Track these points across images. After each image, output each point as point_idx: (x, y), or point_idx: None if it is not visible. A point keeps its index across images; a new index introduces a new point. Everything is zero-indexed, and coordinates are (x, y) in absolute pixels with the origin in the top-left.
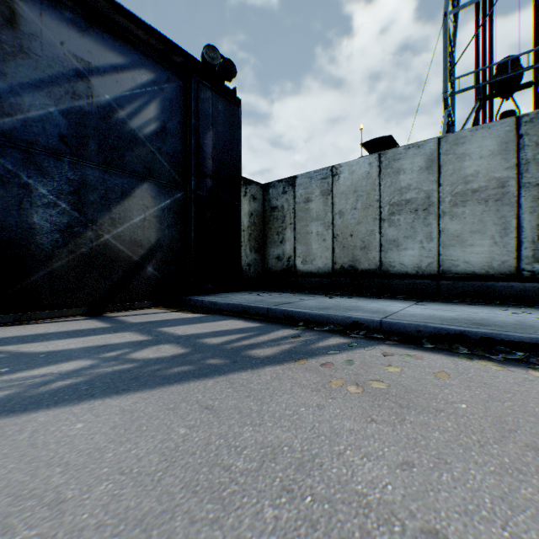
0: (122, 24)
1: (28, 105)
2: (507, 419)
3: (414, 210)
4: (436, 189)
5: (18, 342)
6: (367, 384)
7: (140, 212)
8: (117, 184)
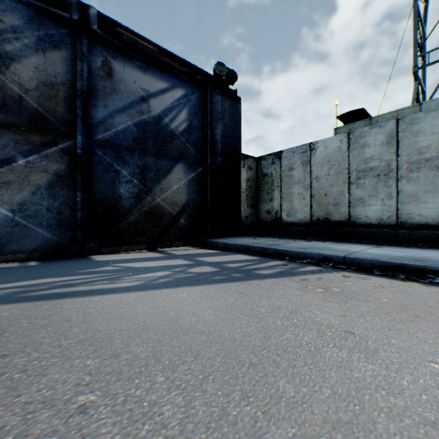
0: (166, 62)
1: (117, 123)
2: (408, 306)
3: (376, 175)
4: (395, 159)
5: (123, 262)
6: (329, 289)
7: (176, 183)
8: (163, 166)
